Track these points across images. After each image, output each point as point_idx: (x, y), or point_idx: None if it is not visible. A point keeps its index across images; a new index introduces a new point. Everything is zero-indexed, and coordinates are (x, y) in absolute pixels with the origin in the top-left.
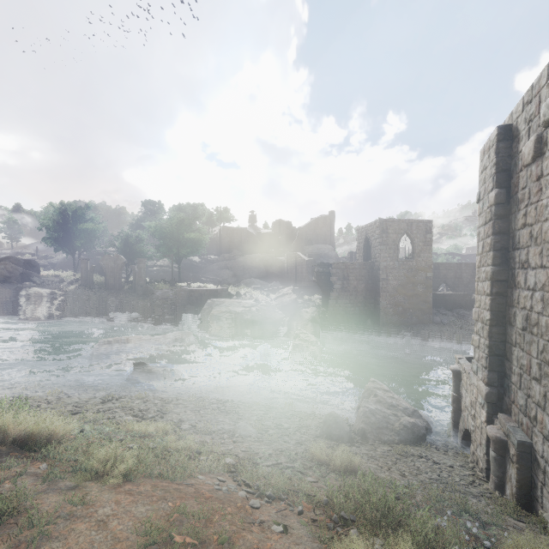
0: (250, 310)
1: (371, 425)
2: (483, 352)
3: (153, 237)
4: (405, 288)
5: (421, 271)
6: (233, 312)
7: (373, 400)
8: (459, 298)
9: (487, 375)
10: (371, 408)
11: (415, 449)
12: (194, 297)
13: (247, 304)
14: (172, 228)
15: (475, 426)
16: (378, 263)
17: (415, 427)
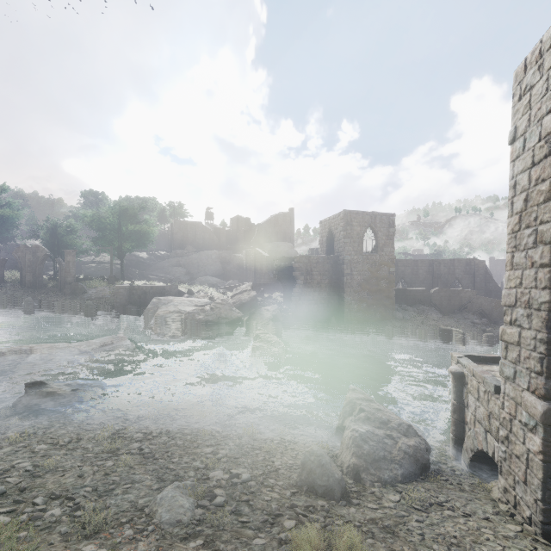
0: (203, 309)
1: (364, 458)
2: (532, 351)
3: (89, 227)
4: (369, 283)
5: (384, 266)
6: (183, 312)
7: (360, 417)
8: (418, 294)
9: (544, 384)
10: (362, 432)
11: (425, 487)
12: (136, 295)
13: (200, 303)
14: (113, 218)
15: (510, 454)
16: (343, 257)
17: (418, 452)
